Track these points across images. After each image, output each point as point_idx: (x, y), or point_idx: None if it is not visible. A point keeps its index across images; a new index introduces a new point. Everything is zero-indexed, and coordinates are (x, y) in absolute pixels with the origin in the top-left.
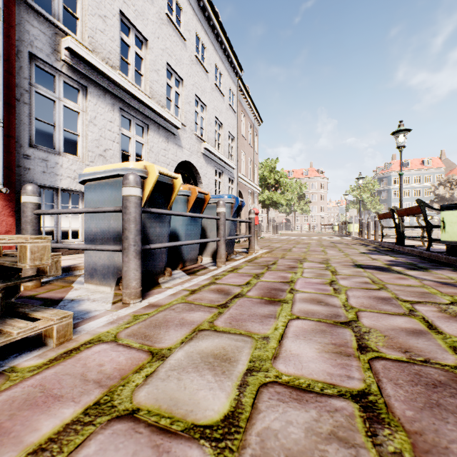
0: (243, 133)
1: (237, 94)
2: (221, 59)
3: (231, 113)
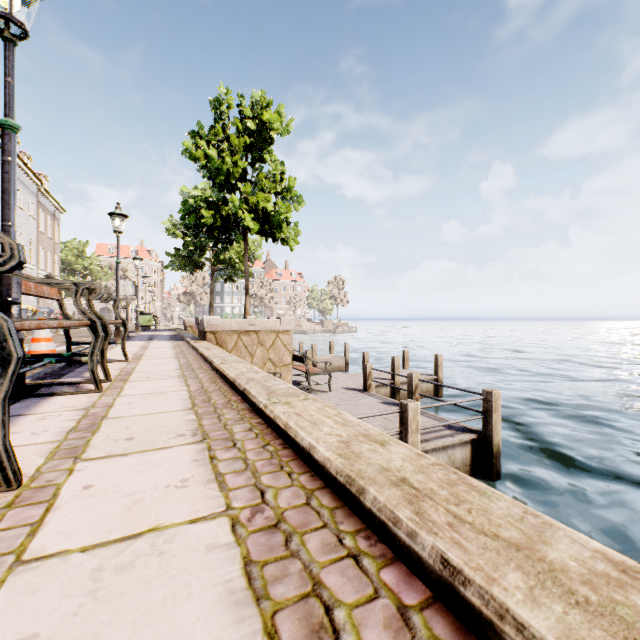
0: (42, 228)
1: (37, 203)
2: (22, 181)
3: (31, 221)
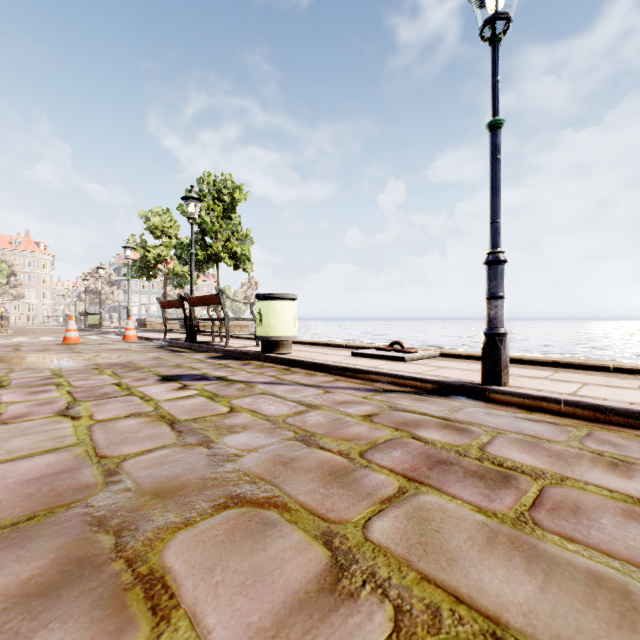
0: None
1: None
2: None
3: None
